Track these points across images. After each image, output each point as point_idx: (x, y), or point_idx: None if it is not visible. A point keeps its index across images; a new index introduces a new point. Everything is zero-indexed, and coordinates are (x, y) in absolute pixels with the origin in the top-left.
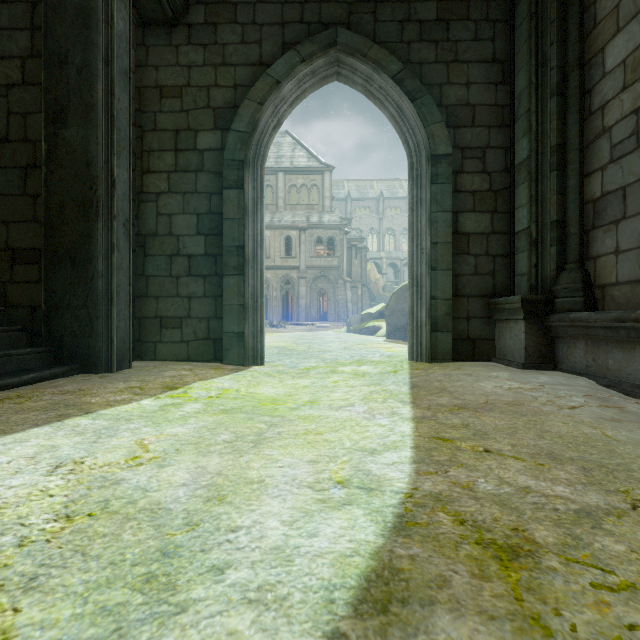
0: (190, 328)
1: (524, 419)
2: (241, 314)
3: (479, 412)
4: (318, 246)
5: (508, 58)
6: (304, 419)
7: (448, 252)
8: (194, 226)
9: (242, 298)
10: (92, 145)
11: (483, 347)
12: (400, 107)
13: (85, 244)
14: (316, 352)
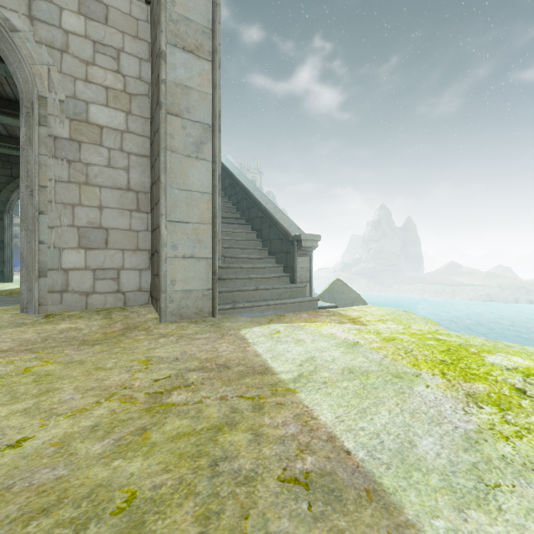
0: None
1: None
2: (2, 264)
3: None
4: None
5: None
6: None
7: None
8: None
9: (3, 259)
10: None
11: None
12: None
13: None
14: None
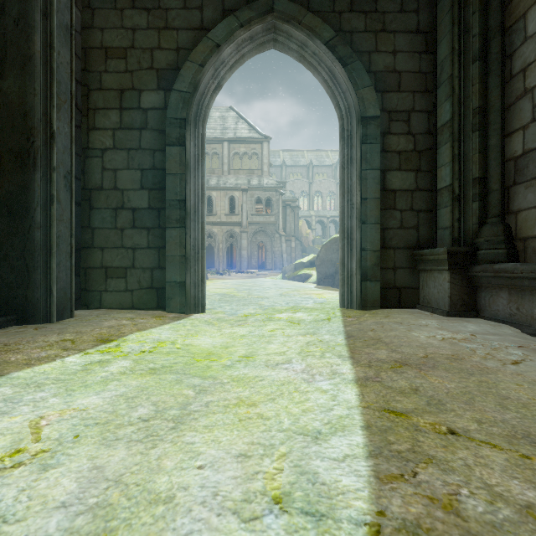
0: (134, 278)
1: (474, 380)
2: (183, 264)
3: (423, 370)
4: (258, 205)
5: (431, 29)
6: (237, 382)
7: (377, 207)
8: (138, 181)
9: (184, 249)
10: (29, 96)
11: (408, 295)
12: (332, 72)
13: (22, 195)
14: (255, 299)
